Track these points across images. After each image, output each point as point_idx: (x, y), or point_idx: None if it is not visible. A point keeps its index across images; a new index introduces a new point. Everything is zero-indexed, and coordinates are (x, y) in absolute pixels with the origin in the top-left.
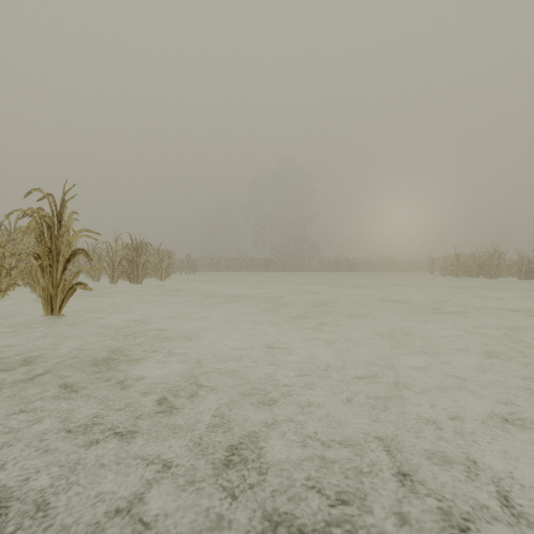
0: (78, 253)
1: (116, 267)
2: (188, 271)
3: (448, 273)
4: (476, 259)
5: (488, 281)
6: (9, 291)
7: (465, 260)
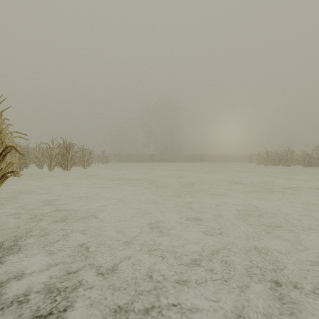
0: (12, 149)
1: (52, 159)
2: (103, 162)
3: (260, 163)
4: (277, 155)
5: (285, 168)
6: None
7: (271, 155)
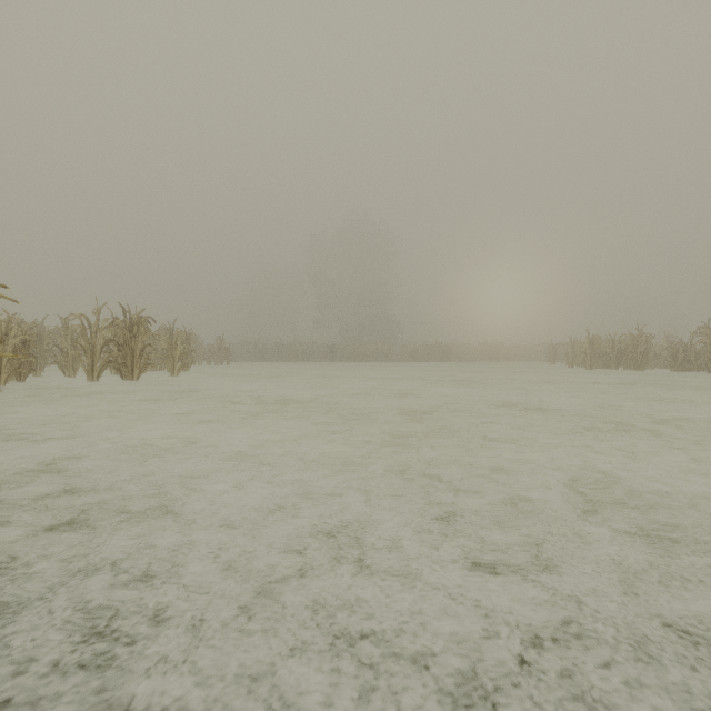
0: None
1: (97, 354)
2: (220, 361)
3: (576, 363)
4: (614, 345)
5: (631, 374)
6: None
7: (600, 346)
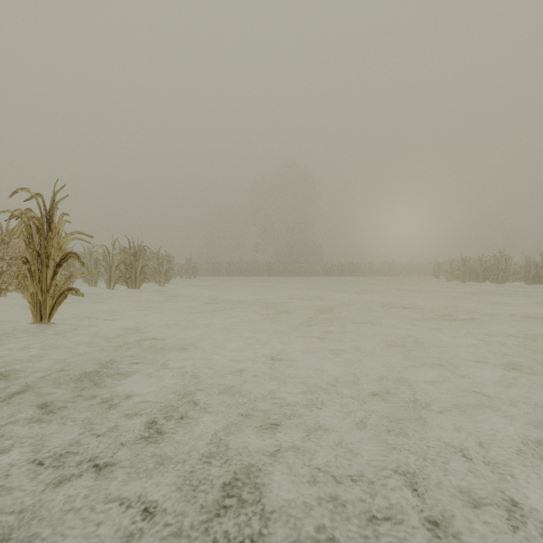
0: (70, 257)
1: (113, 271)
2: (189, 276)
3: (454, 277)
4: (482, 264)
5: (495, 286)
6: (0, 297)
7: (472, 265)
